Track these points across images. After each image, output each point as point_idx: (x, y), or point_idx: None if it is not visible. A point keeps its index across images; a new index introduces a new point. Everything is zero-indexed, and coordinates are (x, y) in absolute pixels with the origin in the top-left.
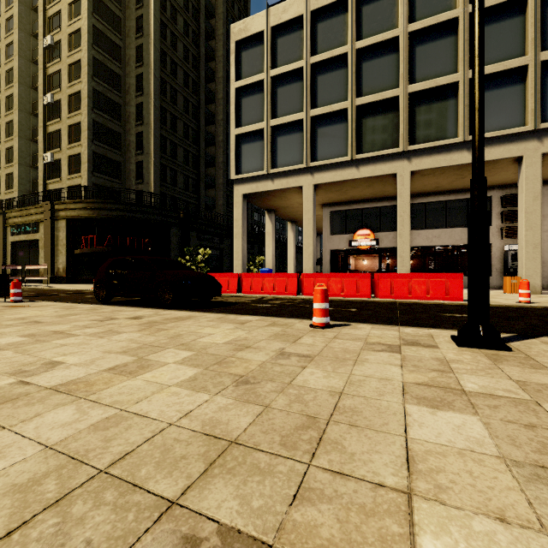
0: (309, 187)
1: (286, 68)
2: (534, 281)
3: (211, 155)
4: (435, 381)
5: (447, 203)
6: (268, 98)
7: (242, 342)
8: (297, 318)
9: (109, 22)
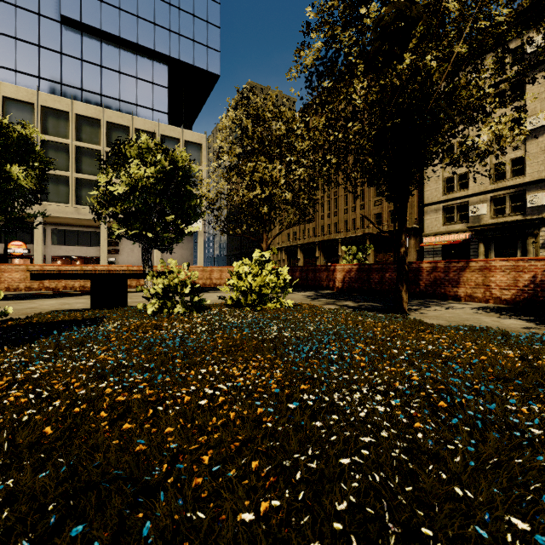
0: None
1: None
2: None
3: None
4: None
5: (79, 232)
6: None
7: None
8: None
9: None
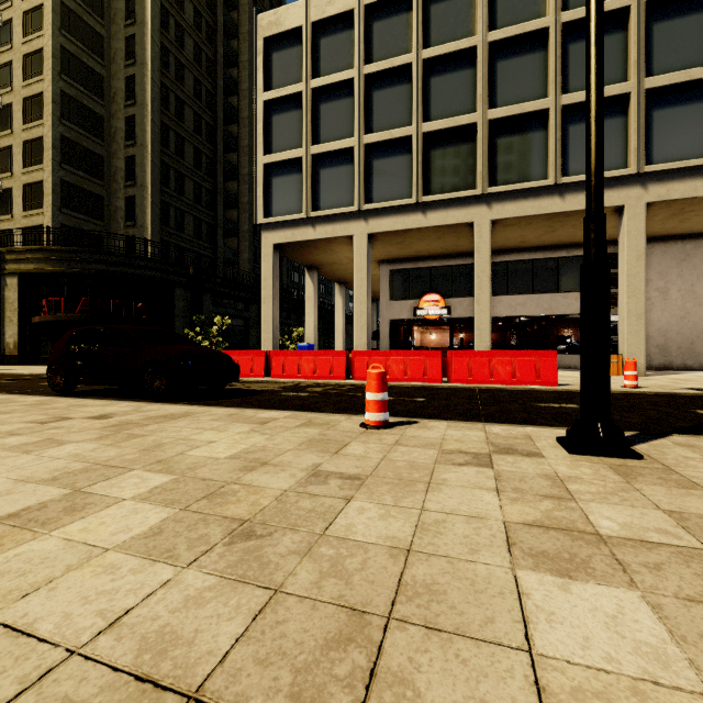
0: (362, 237)
1: (332, 79)
2: (637, 360)
3: (232, 192)
4: (552, 518)
5: (534, 262)
6: (308, 116)
7: (257, 456)
8: (344, 414)
9: (85, 0)
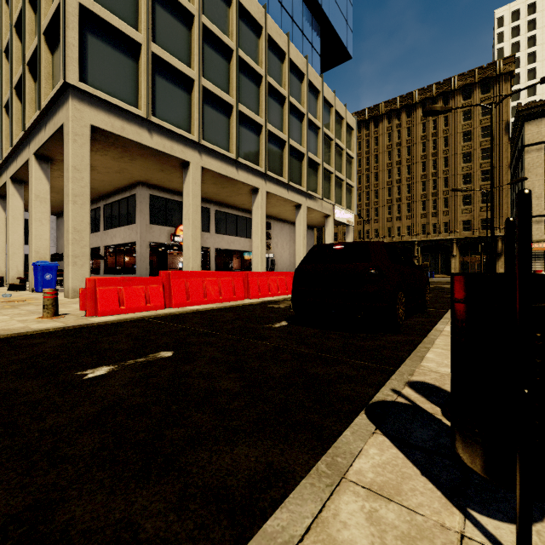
0: (197, 168)
1: None
2: None
3: None
4: None
5: (237, 217)
6: (148, 4)
7: None
8: None
9: None
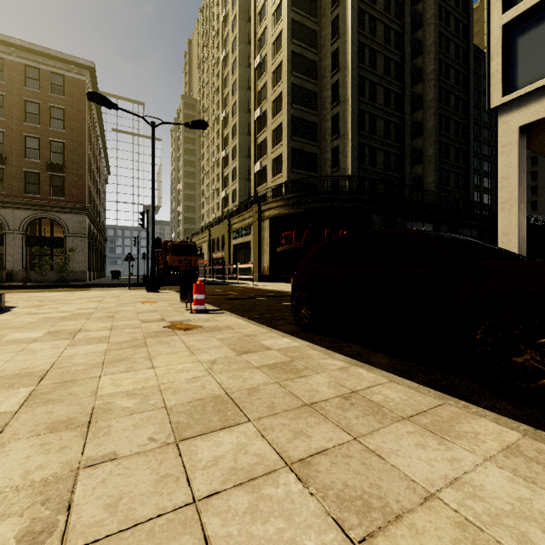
0: None
1: None
2: None
3: (416, 122)
4: None
5: None
6: None
7: None
8: None
9: (305, 11)
